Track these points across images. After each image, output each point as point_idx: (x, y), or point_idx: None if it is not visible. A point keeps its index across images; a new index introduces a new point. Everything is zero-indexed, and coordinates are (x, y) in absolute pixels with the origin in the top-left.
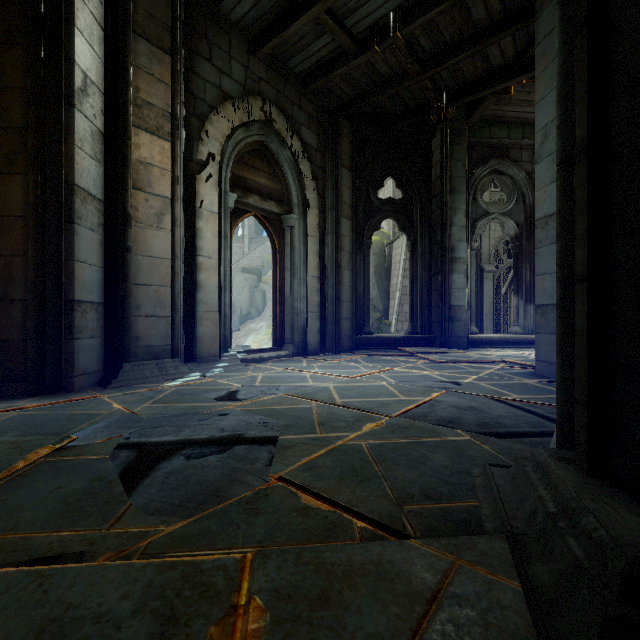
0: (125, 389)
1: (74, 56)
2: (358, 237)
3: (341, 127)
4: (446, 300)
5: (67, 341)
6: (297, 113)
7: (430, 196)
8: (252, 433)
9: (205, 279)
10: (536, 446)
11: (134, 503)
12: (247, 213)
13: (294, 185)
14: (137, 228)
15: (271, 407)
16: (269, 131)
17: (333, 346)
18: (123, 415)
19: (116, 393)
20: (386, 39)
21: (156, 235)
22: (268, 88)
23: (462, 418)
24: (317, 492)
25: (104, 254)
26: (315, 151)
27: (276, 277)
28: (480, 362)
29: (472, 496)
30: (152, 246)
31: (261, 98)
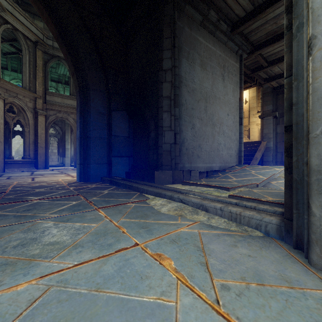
0: None
1: None
2: (6, 139)
3: None
4: None
5: None
6: None
7: None
8: None
9: None
10: None
11: None
12: None
13: None
14: None
15: None
16: None
17: None
18: None
19: None
20: None
21: None
22: None
23: None
24: None
25: None
26: None
27: None
28: None
29: None
30: None
31: None
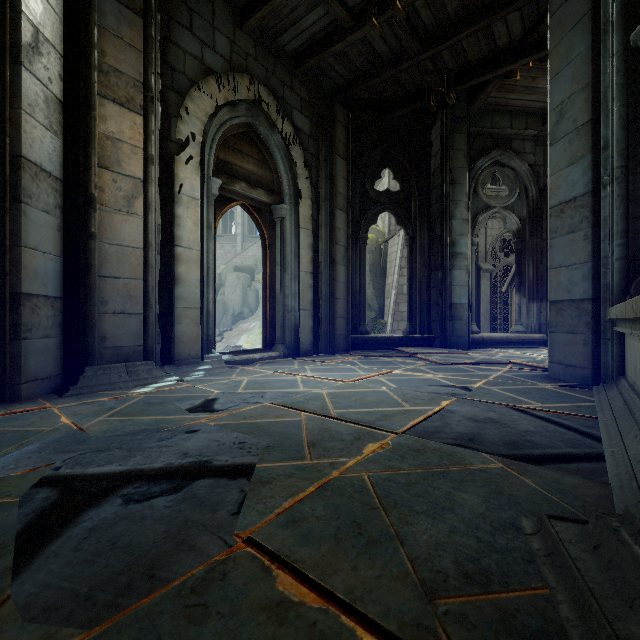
0: (84, 397)
1: (21, 5)
2: (354, 231)
3: (336, 113)
4: (446, 298)
5: (12, 341)
6: (288, 95)
7: (429, 188)
8: (222, 459)
9: (185, 272)
10: (588, 476)
11: (15, 593)
12: (233, 202)
13: (285, 173)
14: (103, 212)
15: (252, 420)
16: (258, 113)
17: (327, 346)
18: (67, 433)
19: (71, 403)
20: (385, 11)
21: (126, 221)
22: (256, 66)
23: (483, 435)
24: (301, 570)
25: (63, 241)
26: (308, 137)
27: (266, 272)
28: (485, 363)
29: (535, 575)
30: (121, 233)
31: (248, 76)
